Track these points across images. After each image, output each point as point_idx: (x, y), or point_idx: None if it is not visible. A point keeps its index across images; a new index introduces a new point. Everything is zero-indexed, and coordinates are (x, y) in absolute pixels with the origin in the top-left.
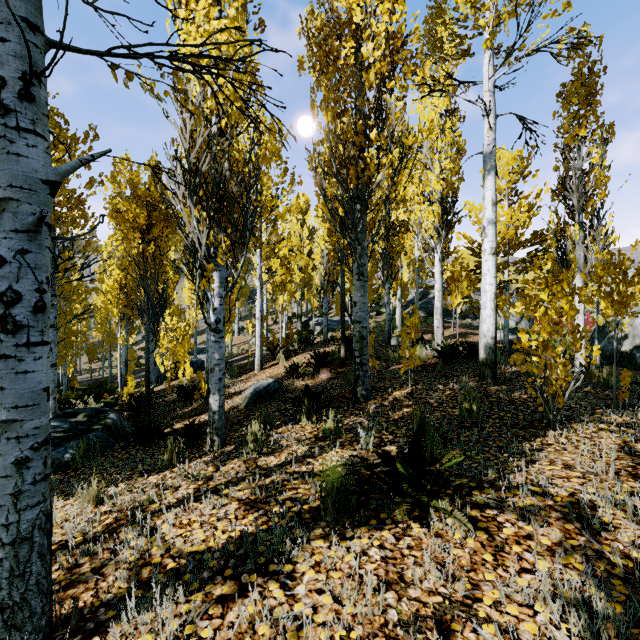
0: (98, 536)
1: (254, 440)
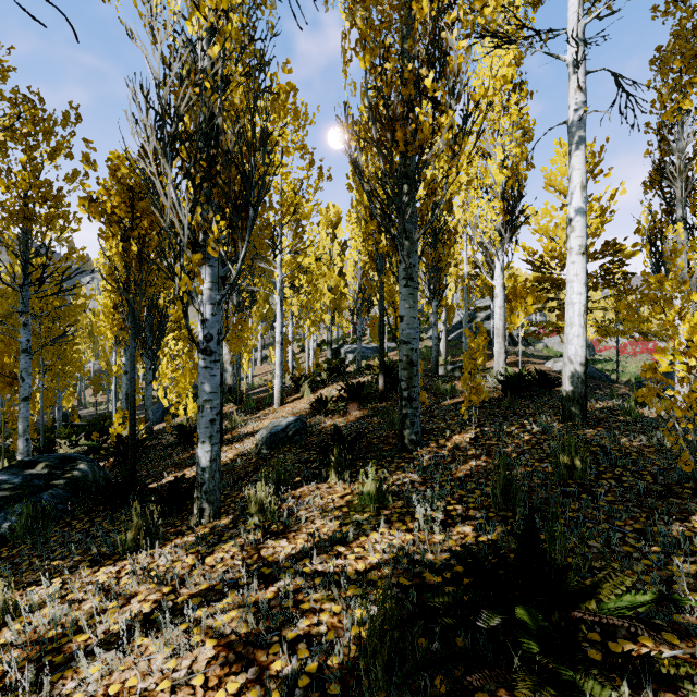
0: None
1: (260, 510)
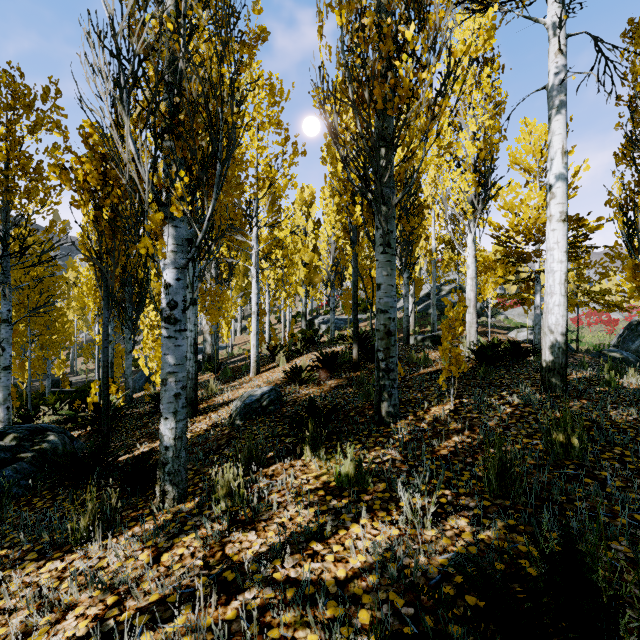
0: None
1: (227, 494)
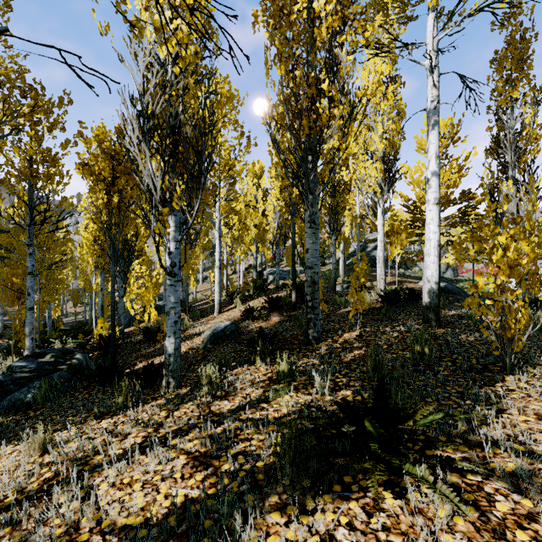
0: (30, 496)
1: (209, 382)
